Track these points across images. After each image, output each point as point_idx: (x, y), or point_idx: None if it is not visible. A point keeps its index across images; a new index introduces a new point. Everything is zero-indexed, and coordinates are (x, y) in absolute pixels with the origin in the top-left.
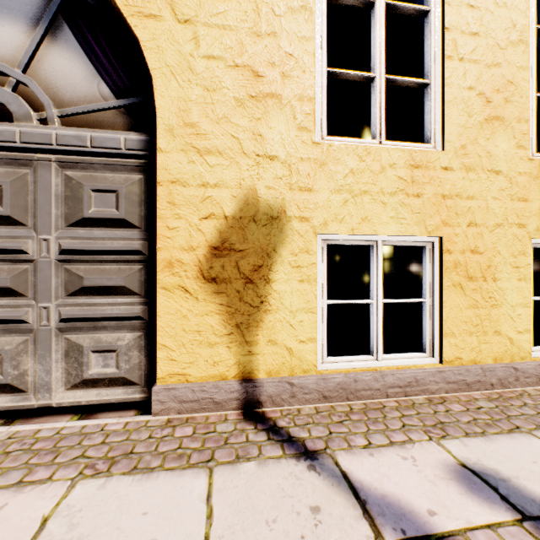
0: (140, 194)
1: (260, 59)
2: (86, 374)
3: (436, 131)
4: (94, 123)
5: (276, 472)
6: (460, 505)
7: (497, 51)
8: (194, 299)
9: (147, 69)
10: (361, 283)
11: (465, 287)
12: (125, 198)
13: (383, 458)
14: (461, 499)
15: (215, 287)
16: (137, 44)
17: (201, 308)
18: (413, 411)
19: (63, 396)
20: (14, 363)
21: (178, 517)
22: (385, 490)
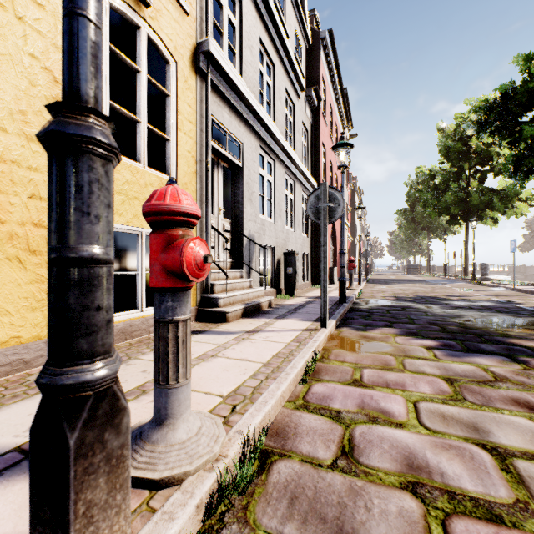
0: None
1: None
2: None
3: None
4: None
5: None
6: None
7: None
8: None
9: None
10: None
11: (26, 261)
12: None
13: None
14: None
15: None
16: None
17: None
18: None
19: None
20: None
21: None
22: None
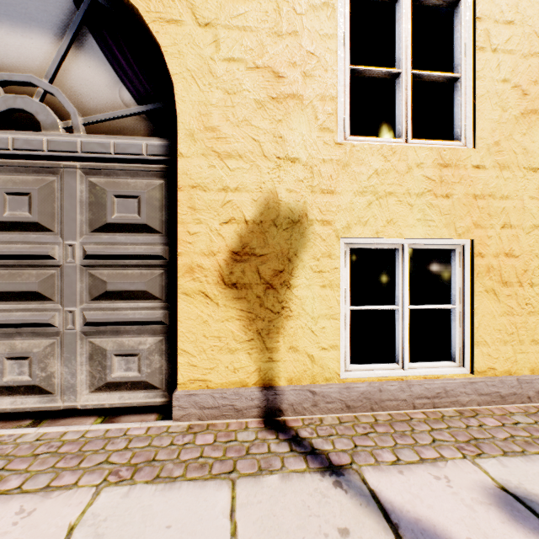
0: (161, 199)
1: (281, 59)
2: (109, 377)
3: (467, 127)
4: (117, 130)
5: (300, 487)
6: (503, 536)
7: (534, 40)
8: (214, 305)
9: (167, 74)
10: (380, 285)
11: (499, 293)
12: (146, 203)
13: (414, 477)
14: (503, 528)
15: (235, 292)
16: (159, 50)
17: (221, 313)
18: (443, 424)
19: (88, 398)
20: (42, 365)
21: (202, 533)
22: (418, 514)
